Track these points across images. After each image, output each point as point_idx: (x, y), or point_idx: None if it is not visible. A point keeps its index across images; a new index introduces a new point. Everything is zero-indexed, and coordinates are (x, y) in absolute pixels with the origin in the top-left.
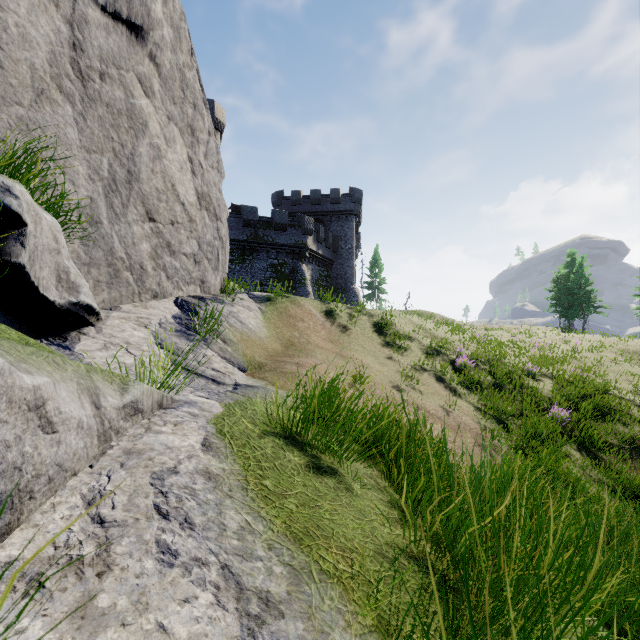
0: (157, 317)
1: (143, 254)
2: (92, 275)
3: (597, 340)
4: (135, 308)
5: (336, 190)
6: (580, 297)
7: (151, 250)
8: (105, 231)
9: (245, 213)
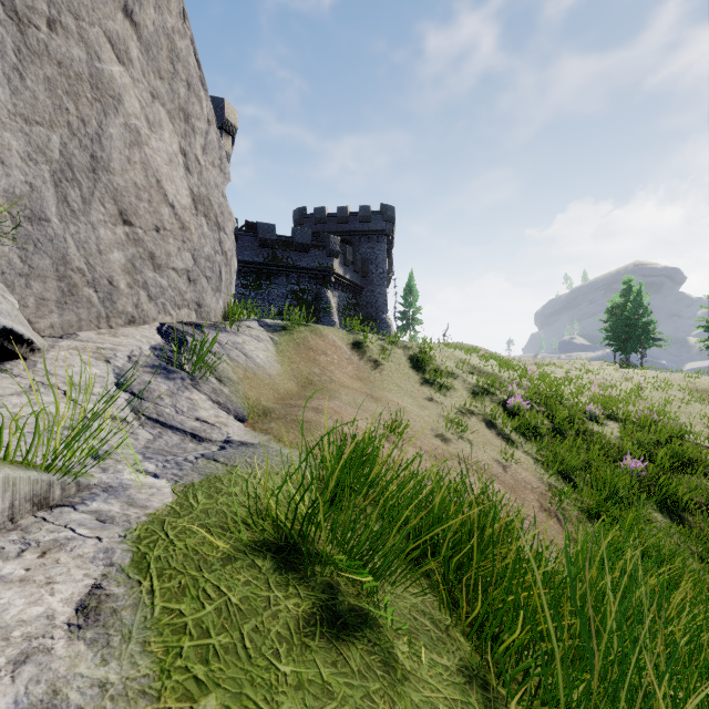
0: (128, 348)
1: (113, 266)
2: (33, 290)
3: (660, 377)
4: (99, 336)
5: (366, 207)
6: (638, 329)
7: (126, 261)
8: (54, 232)
9: (261, 231)
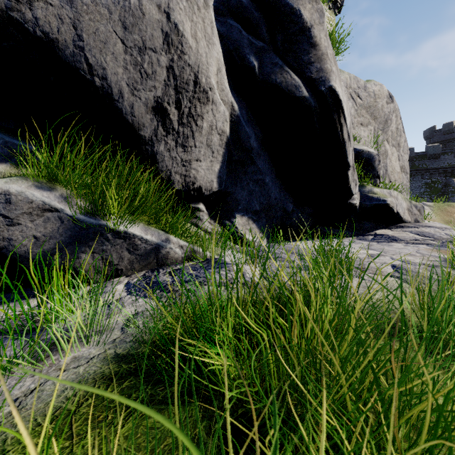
0: None
1: None
2: None
3: None
4: None
5: None
6: None
7: None
8: None
9: None
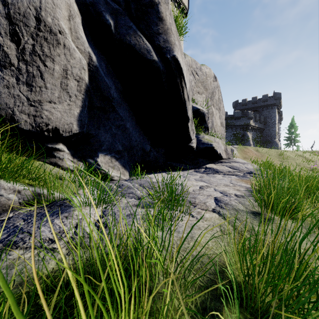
0: None
1: None
2: None
3: None
4: None
5: (265, 95)
6: None
7: None
8: None
9: None
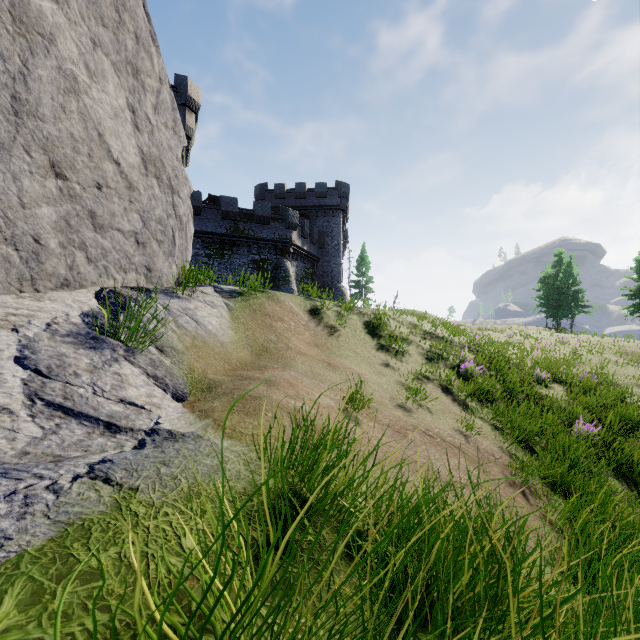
0: (50, 314)
1: (41, 222)
2: None
3: (593, 341)
4: (17, 300)
5: (322, 184)
6: (568, 297)
7: (58, 218)
8: None
9: (224, 204)
